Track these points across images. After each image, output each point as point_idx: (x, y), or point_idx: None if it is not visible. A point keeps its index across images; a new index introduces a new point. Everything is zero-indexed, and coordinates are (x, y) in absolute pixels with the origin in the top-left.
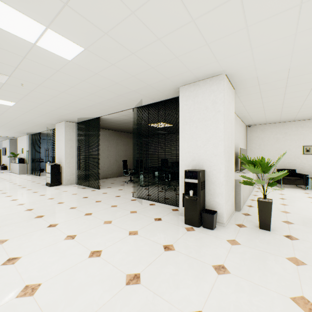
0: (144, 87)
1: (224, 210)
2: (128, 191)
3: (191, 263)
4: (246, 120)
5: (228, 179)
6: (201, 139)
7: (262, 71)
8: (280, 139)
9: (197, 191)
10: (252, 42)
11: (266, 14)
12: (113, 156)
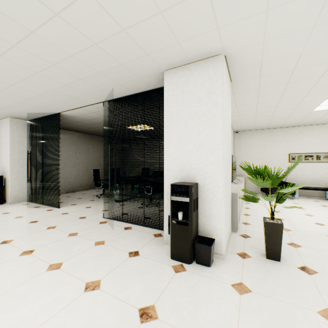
0: (115, 68)
1: (223, 237)
2: (98, 209)
3: None
4: (235, 124)
5: (226, 194)
6: (193, 142)
7: (269, 55)
8: (267, 146)
9: (188, 214)
10: None
11: None
12: (82, 164)
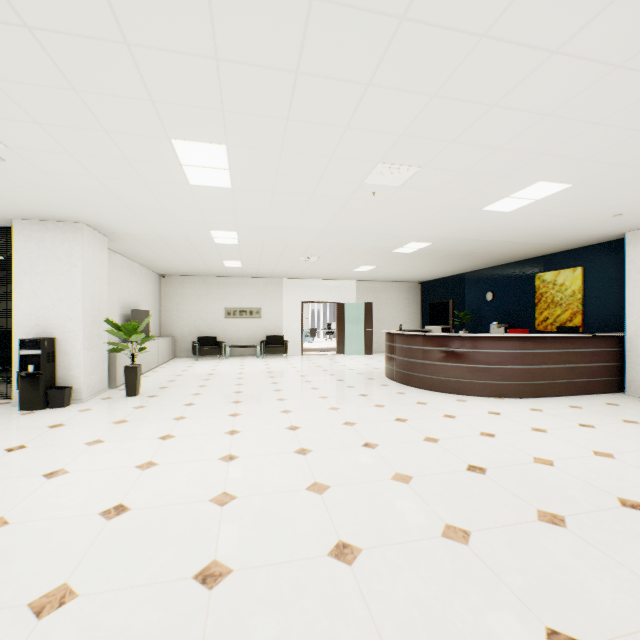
0: None
1: (83, 384)
2: None
3: (21, 431)
4: (154, 268)
5: (93, 347)
6: (51, 298)
7: (131, 231)
8: (203, 298)
9: (41, 365)
10: (101, 212)
11: (102, 203)
12: None
